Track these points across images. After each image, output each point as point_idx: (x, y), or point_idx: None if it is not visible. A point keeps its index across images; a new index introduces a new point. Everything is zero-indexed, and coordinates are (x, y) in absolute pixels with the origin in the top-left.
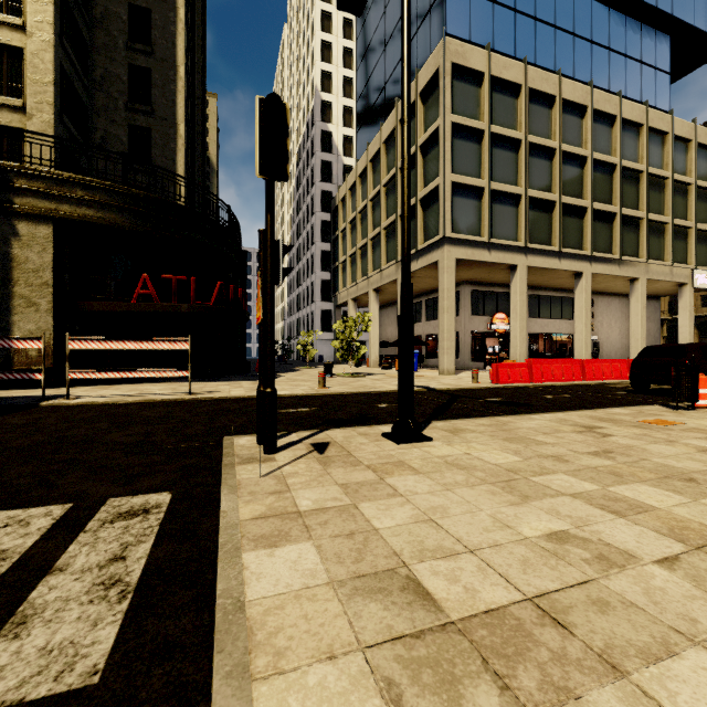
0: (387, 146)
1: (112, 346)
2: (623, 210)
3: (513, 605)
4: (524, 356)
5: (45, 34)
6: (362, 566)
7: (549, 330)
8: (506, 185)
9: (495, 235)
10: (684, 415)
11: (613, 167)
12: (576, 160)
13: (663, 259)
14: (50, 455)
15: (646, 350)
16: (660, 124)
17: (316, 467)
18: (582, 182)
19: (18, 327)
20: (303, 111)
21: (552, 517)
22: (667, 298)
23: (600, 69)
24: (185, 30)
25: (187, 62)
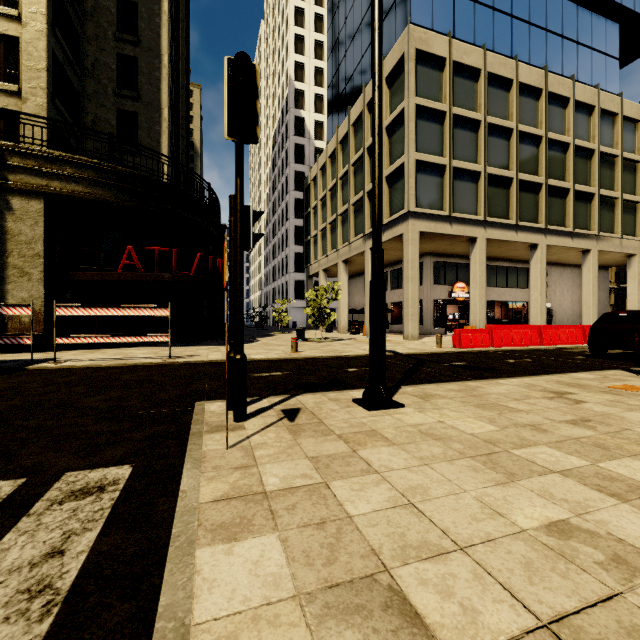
0: (355, 128)
1: (96, 312)
2: (576, 186)
3: (526, 637)
4: (483, 322)
5: (39, 24)
6: (335, 570)
7: (506, 298)
8: (466, 162)
9: (456, 210)
10: None
11: (566, 146)
12: (531, 140)
13: (613, 231)
14: (20, 421)
15: (604, 317)
16: (610, 105)
17: (286, 437)
18: (538, 160)
19: (11, 295)
20: (278, 99)
21: (547, 501)
22: (614, 269)
23: (553, 55)
24: (168, 22)
25: (171, 52)
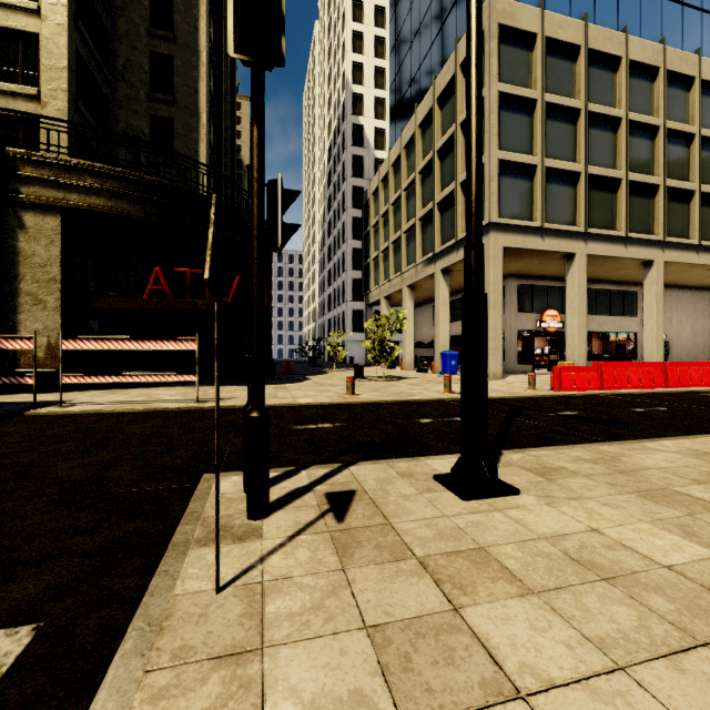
0: (422, 129)
1: (110, 346)
2: (703, 187)
3: None
4: (583, 357)
5: (60, 17)
6: None
7: (608, 329)
8: (562, 161)
9: (549, 220)
10: None
11: (690, 137)
12: (645, 131)
13: None
14: None
15: None
16: None
17: (327, 562)
18: (653, 156)
19: (24, 326)
20: (333, 106)
21: None
22: None
23: (671, 27)
24: (208, 13)
25: (212, 51)
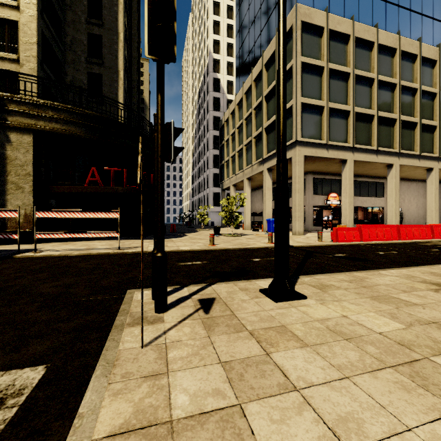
0: (256, 83)
1: (65, 215)
2: (422, 120)
3: None
4: (351, 222)
5: (31, 11)
6: None
7: (367, 205)
8: (339, 104)
9: (331, 139)
10: None
11: (415, 91)
12: (388, 86)
13: None
14: None
15: None
16: None
17: (200, 333)
18: (393, 102)
19: (10, 203)
20: (201, 66)
21: None
22: None
23: (404, 24)
24: (123, 10)
25: (126, 32)
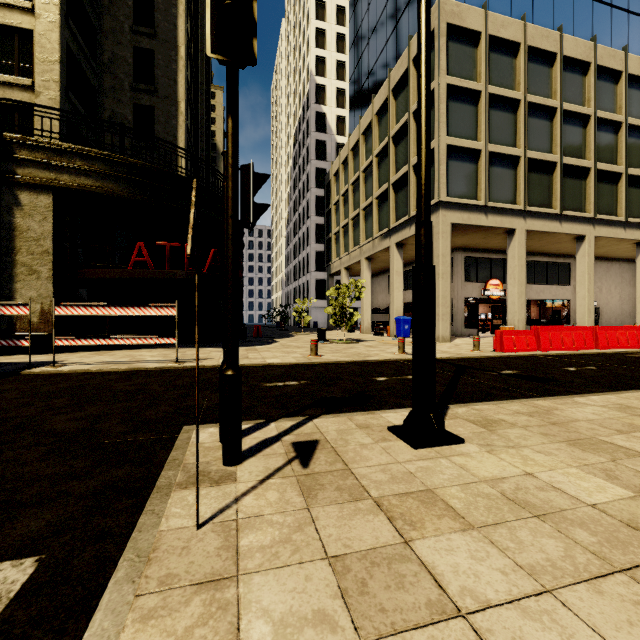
0: (379, 117)
1: (98, 312)
2: (629, 170)
3: None
4: (522, 322)
5: (52, 15)
6: None
7: (545, 296)
8: (504, 146)
9: (492, 199)
10: None
11: (618, 125)
12: (577, 120)
13: None
14: None
15: None
16: None
17: (294, 502)
18: (585, 142)
19: (20, 294)
20: (299, 96)
21: None
22: None
23: (601, 26)
24: (185, 12)
25: (189, 46)
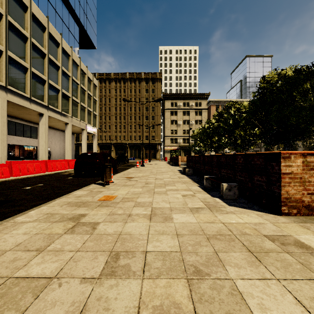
0: None
1: None
2: (63, 90)
3: None
4: (5, 158)
5: None
6: None
7: (23, 143)
8: None
9: None
10: (110, 189)
11: (58, 67)
12: (40, 52)
13: (77, 117)
14: None
15: (81, 155)
16: (76, 60)
17: None
18: (43, 66)
19: None
20: None
21: None
22: (75, 135)
23: (52, 16)
24: None
25: None
